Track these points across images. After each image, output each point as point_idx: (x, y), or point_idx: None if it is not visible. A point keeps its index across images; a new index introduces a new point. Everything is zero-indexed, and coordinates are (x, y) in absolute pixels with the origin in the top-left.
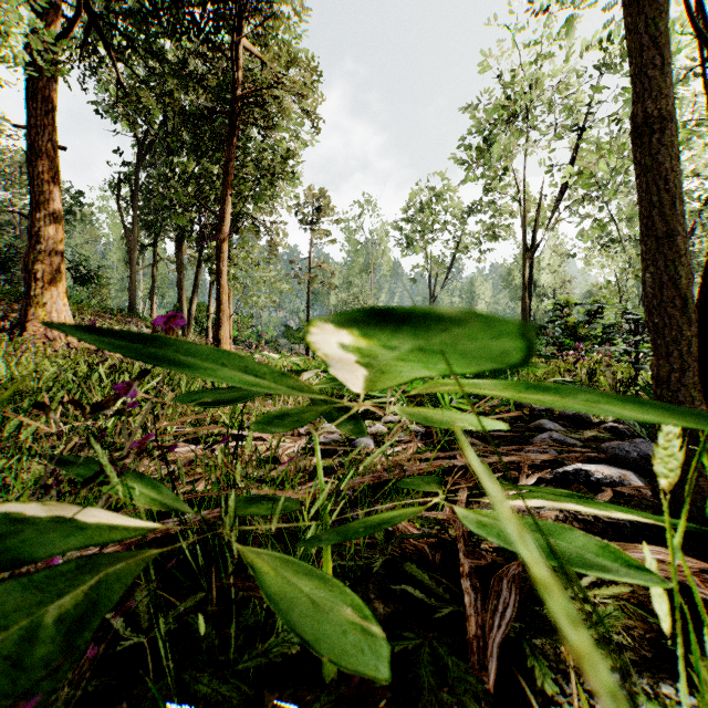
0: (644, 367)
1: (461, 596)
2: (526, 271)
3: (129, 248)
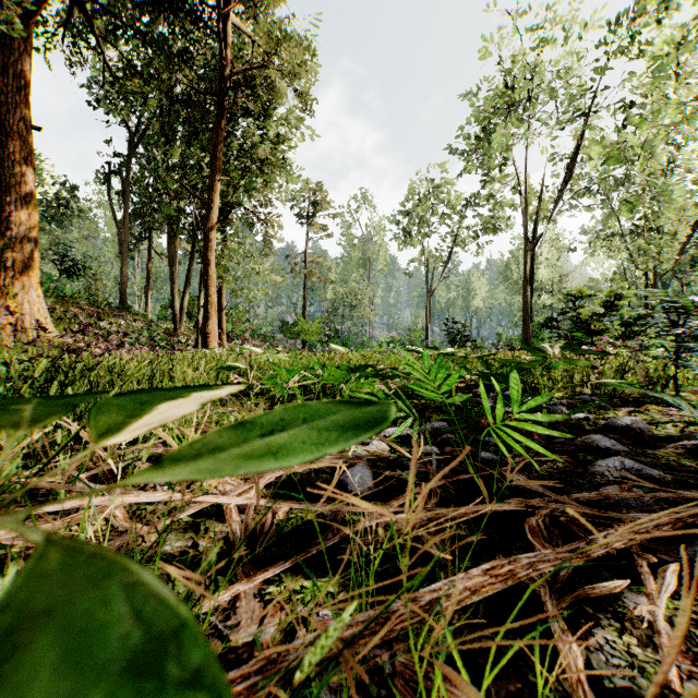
0: (690, 364)
1: None
2: (527, 263)
3: (120, 240)
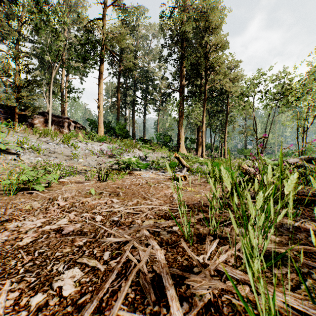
0: None
1: None
2: None
3: None
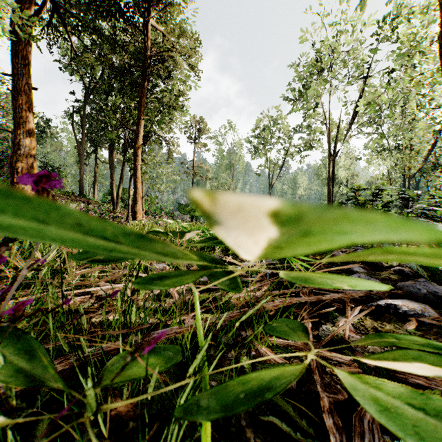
0: None
1: (324, 432)
2: (330, 168)
3: (79, 154)
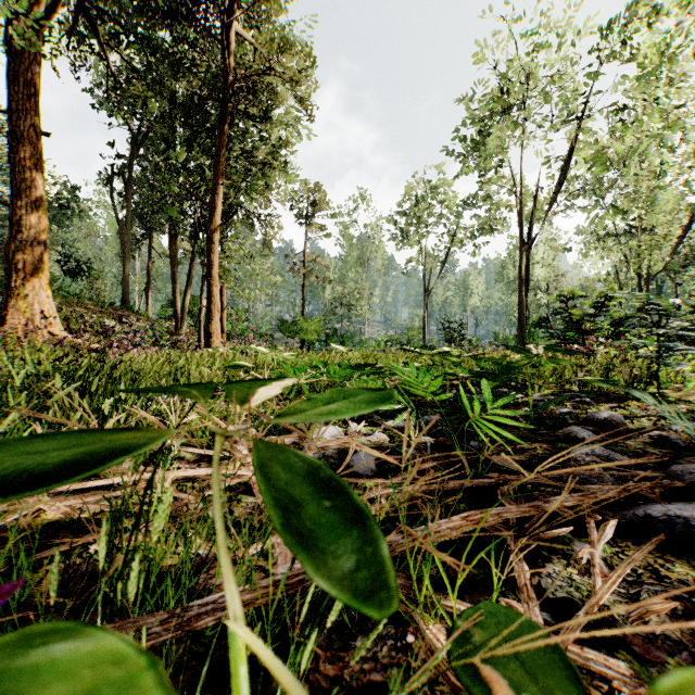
0: (669, 363)
1: None
2: (522, 264)
3: (123, 241)
